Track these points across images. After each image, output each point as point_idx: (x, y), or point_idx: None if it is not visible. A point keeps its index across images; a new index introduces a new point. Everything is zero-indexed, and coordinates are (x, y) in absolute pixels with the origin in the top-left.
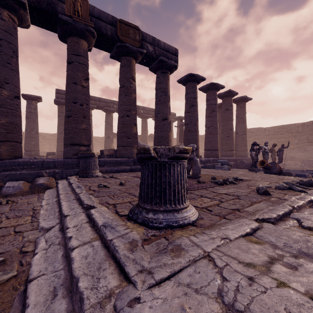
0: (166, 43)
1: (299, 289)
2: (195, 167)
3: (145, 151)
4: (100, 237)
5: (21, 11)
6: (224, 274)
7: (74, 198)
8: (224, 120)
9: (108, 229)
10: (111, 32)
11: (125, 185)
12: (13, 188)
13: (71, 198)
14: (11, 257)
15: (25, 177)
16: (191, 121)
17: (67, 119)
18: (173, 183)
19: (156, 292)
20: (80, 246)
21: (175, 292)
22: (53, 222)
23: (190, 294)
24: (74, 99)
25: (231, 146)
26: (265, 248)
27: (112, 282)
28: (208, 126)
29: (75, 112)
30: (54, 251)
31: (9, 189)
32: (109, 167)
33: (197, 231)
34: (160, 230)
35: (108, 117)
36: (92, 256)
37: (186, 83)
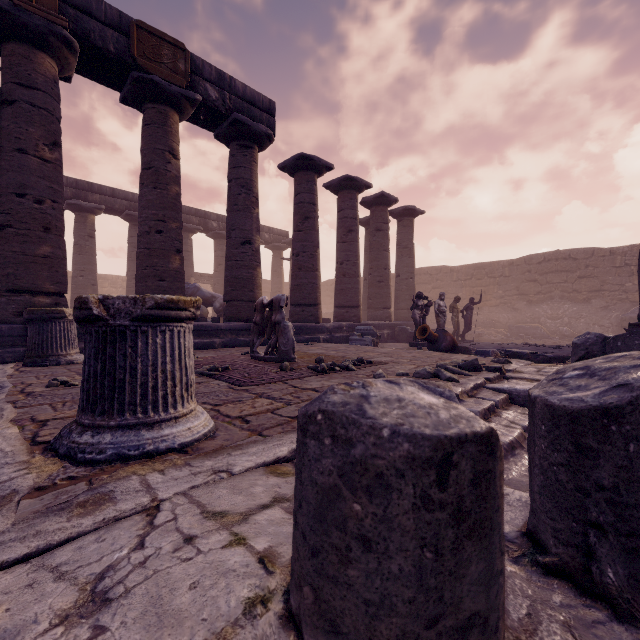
0: (248, 87)
1: (258, 546)
2: (283, 341)
3: (80, 305)
4: None
5: None
6: (148, 537)
7: None
8: (374, 250)
9: None
10: (118, 46)
11: None
12: None
13: None
14: None
15: None
16: (306, 248)
17: (0, 232)
18: (144, 370)
19: None
20: None
21: (11, 585)
22: None
23: (41, 584)
24: (18, 186)
25: (385, 301)
26: (285, 483)
27: None
28: (340, 261)
29: (20, 216)
30: None
31: None
32: None
33: (177, 462)
34: (95, 467)
35: (135, 233)
36: None
37: (296, 173)
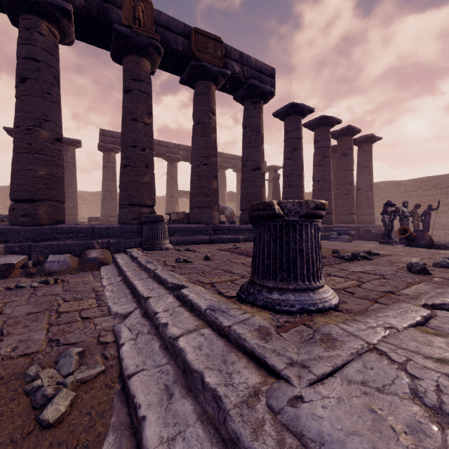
0: (258, 60)
1: None
2: None
3: (265, 207)
4: (208, 324)
5: (64, 22)
6: (410, 371)
7: (148, 276)
8: (340, 170)
9: (218, 313)
10: (183, 47)
11: (212, 259)
12: (59, 263)
13: (144, 276)
14: (90, 348)
15: (70, 249)
16: (294, 171)
17: (124, 170)
18: (306, 251)
19: (321, 390)
20: (185, 335)
21: (349, 391)
22: (129, 306)
23: (373, 394)
24: (133, 141)
25: (350, 208)
26: None
27: (251, 378)
28: (317, 179)
29: (134, 159)
30: (145, 341)
31: (53, 264)
32: (180, 236)
33: (346, 318)
34: (292, 315)
35: (171, 168)
36: (207, 346)
37: (286, 117)
